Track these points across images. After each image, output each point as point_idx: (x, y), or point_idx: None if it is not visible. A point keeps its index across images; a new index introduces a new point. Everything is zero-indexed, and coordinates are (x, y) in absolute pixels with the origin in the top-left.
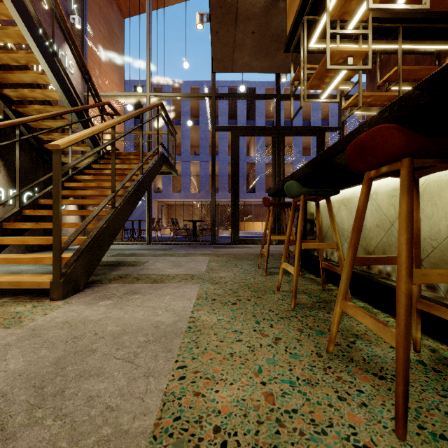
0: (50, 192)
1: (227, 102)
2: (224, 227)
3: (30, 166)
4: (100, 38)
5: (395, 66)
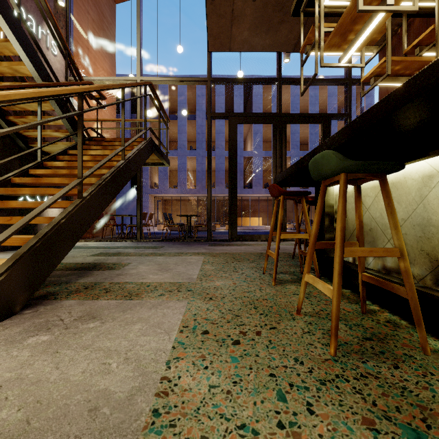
0: (8, 179)
1: (224, 96)
2: (221, 222)
3: (2, 153)
4: (88, 20)
5: (415, 38)
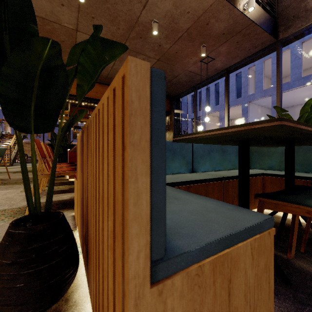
0: None
1: None
2: None
3: None
4: None
5: None
